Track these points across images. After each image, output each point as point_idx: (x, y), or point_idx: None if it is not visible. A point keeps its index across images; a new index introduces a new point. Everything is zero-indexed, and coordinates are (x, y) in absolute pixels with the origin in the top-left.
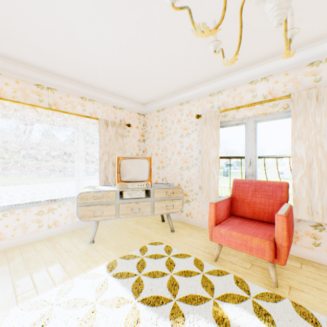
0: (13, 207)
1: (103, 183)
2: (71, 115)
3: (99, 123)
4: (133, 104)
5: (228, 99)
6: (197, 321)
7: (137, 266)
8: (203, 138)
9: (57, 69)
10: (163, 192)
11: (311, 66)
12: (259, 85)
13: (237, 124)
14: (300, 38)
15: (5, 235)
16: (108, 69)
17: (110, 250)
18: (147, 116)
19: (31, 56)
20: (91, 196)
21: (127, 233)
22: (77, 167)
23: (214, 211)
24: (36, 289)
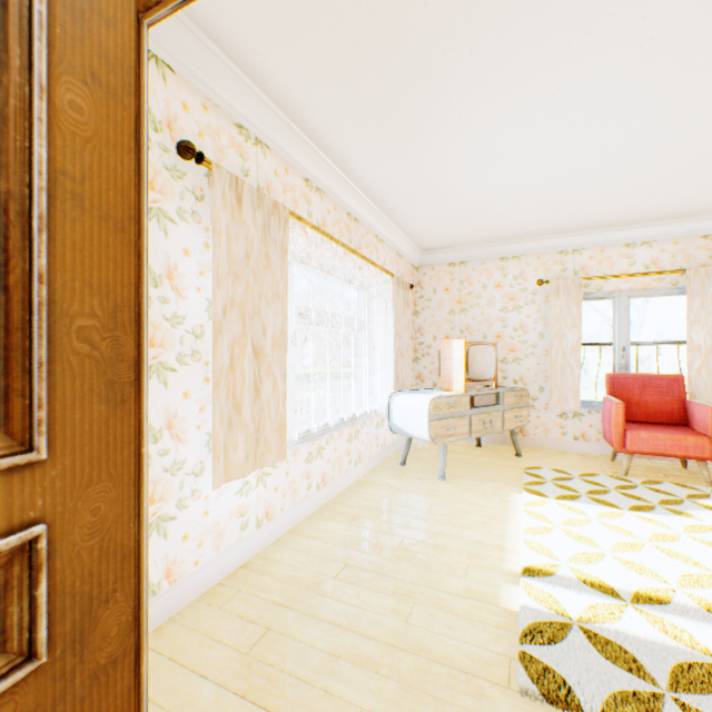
0: (327, 429)
1: (394, 387)
2: (369, 266)
3: (393, 282)
4: (413, 250)
5: (591, 263)
6: (699, 513)
7: (561, 490)
8: (551, 316)
9: (387, 192)
10: (512, 396)
11: (705, 239)
12: (639, 250)
13: (601, 298)
14: (705, 208)
15: (327, 477)
16: (460, 203)
17: (487, 483)
18: (425, 271)
19: (384, 173)
20: (443, 405)
21: (464, 464)
22: (367, 358)
23: (623, 412)
24: (495, 524)
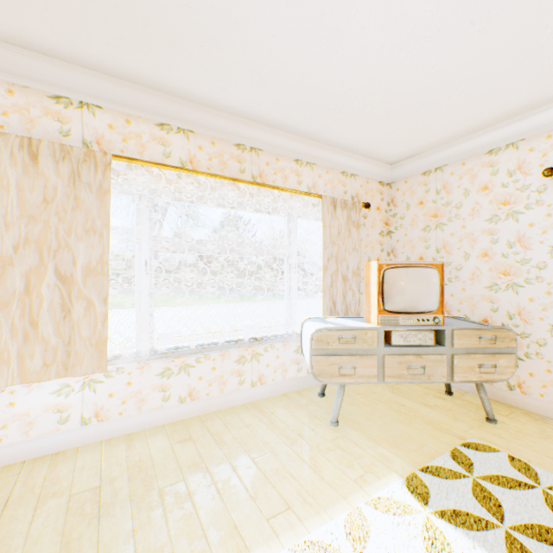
0: (206, 348)
1: (328, 312)
2: (281, 192)
3: (322, 204)
4: (373, 166)
5: None
6: None
7: (477, 501)
8: None
9: (271, 112)
10: (472, 336)
11: None
12: None
13: None
14: None
15: (199, 393)
16: (364, 97)
17: (381, 447)
18: (397, 186)
19: (242, 93)
20: (333, 338)
21: (391, 413)
22: (287, 283)
23: None
24: (293, 511)
